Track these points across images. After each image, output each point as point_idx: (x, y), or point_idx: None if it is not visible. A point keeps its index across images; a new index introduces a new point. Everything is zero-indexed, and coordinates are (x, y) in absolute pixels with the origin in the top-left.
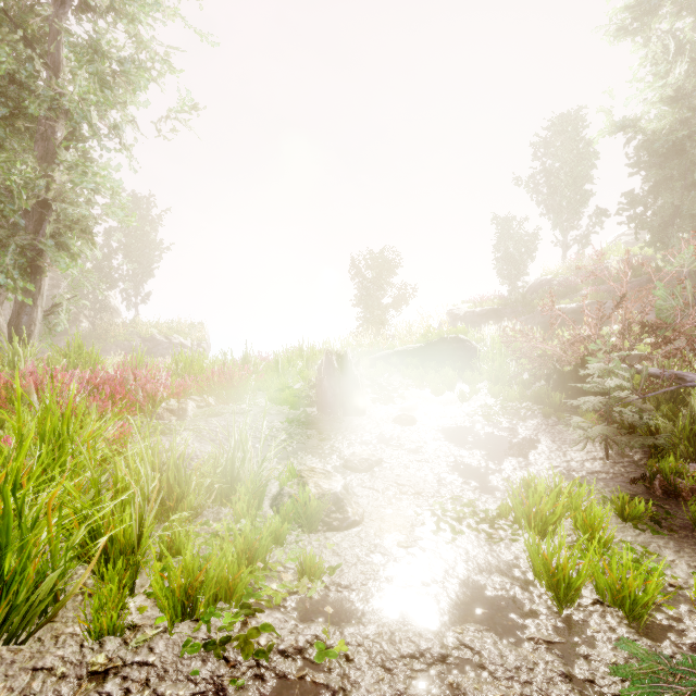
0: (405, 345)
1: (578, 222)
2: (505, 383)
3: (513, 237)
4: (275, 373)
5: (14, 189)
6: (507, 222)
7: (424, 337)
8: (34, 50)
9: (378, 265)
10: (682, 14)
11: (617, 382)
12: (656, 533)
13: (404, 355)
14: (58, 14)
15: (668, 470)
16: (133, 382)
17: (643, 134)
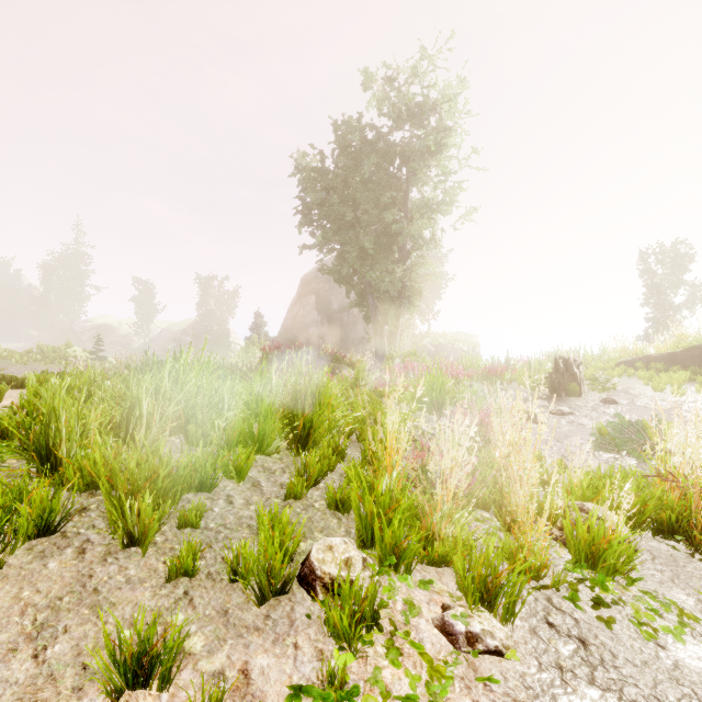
0: (657, 351)
1: None
2: None
3: None
4: (527, 371)
5: (396, 282)
6: None
7: (676, 344)
8: (398, 208)
9: (671, 259)
10: None
11: None
12: None
13: (651, 360)
14: (408, 186)
15: None
16: (446, 371)
17: None
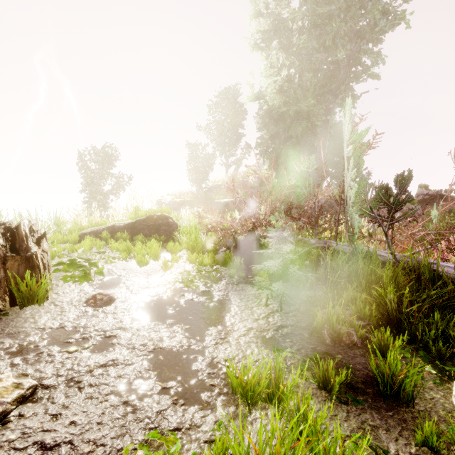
0: (117, 221)
1: (234, 153)
2: (199, 251)
3: (200, 156)
4: None
5: None
6: (196, 146)
7: (134, 215)
8: None
9: (101, 159)
10: (281, 51)
11: (291, 247)
12: (357, 403)
13: (115, 229)
14: None
15: (335, 321)
16: None
17: (267, 105)
